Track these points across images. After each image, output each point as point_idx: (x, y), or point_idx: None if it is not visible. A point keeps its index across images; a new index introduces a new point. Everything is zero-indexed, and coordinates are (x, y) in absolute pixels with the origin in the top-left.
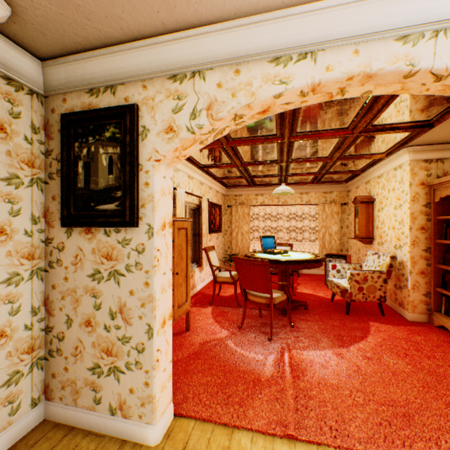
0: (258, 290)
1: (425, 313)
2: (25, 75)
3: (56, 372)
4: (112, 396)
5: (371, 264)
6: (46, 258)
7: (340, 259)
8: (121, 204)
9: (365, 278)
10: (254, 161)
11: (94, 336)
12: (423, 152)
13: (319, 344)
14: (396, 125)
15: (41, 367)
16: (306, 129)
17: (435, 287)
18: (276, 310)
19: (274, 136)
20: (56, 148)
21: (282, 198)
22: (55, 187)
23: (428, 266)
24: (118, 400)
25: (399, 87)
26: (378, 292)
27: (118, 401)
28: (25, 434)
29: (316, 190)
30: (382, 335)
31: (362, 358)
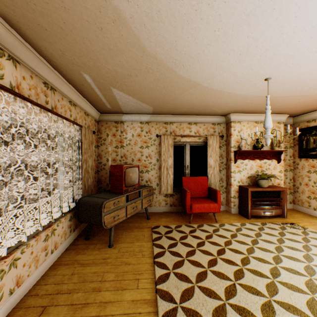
0: None
1: None
2: (288, 122)
3: (295, 197)
4: (314, 205)
5: None
6: (292, 166)
7: None
8: (316, 152)
9: None
10: None
11: (308, 188)
12: None
13: None
14: None
15: (291, 194)
16: None
17: None
18: None
19: None
20: (295, 138)
21: None
22: (295, 148)
23: None
24: (316, 206)
25: None
26: None
27: (316, 207)
28: (288, 208)
29: None
30: None
31: None
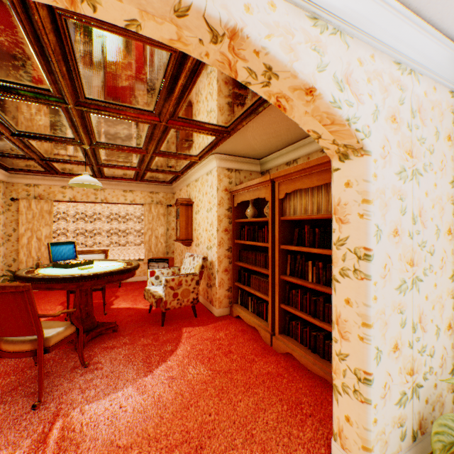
0: (16, 333)
1: (229, 306)
2: None
3: None
4: None
5: (188, 266)
6: None
7: (164, 262)
8: None
9: (181, 282)
10: (36, 132)
11: None
12: (227, 162)
13: (119, 382)
14: (202, 124)
15: None
16: (100, 96)
17: (235, 281)
18: (72, 344)
19: (49, 93)
20: None
21: (101, 195)
22: None
23: (230, 264)
24: None
25: (176, 33)
26: (192, 295)
27: None
28: None
29: (143, 189)
30: (192, 341)
31: (167, 381)
